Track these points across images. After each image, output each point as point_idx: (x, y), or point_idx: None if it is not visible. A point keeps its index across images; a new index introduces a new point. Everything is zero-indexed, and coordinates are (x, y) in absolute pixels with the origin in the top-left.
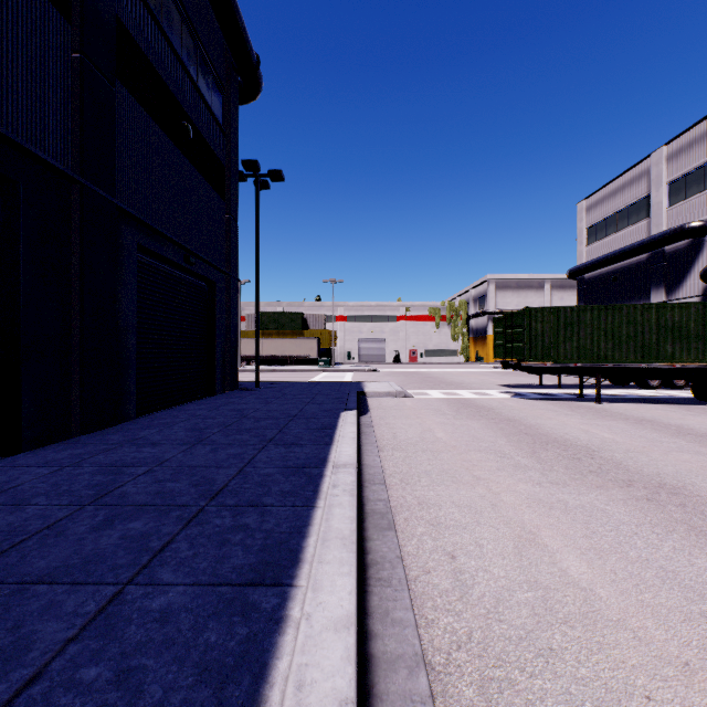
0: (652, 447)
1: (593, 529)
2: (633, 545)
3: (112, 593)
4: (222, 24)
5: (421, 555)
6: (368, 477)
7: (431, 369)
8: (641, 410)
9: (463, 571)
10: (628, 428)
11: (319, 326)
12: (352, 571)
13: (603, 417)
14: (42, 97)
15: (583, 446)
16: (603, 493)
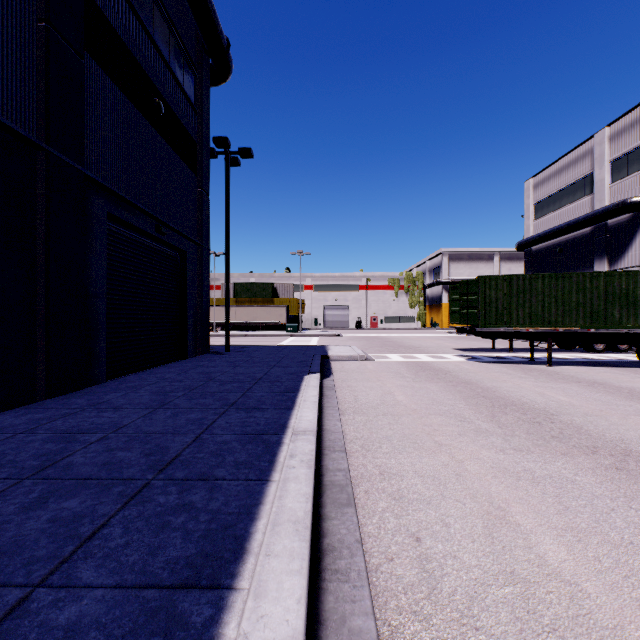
0: (609, 411)
1: (566, 504)
2: (612, 524)
3: (15, 600)
4: (193, 7)
5: (383, 536)
6: (328, 444)
7: (390, 334)
8: (591, 373)
9: (430, 558)
10: (581, 390)
11: (288, 295)
12: (304, 568)
13: (556, 379)
14: (4, 63)
15: (541, 410)
16: (570, 461)
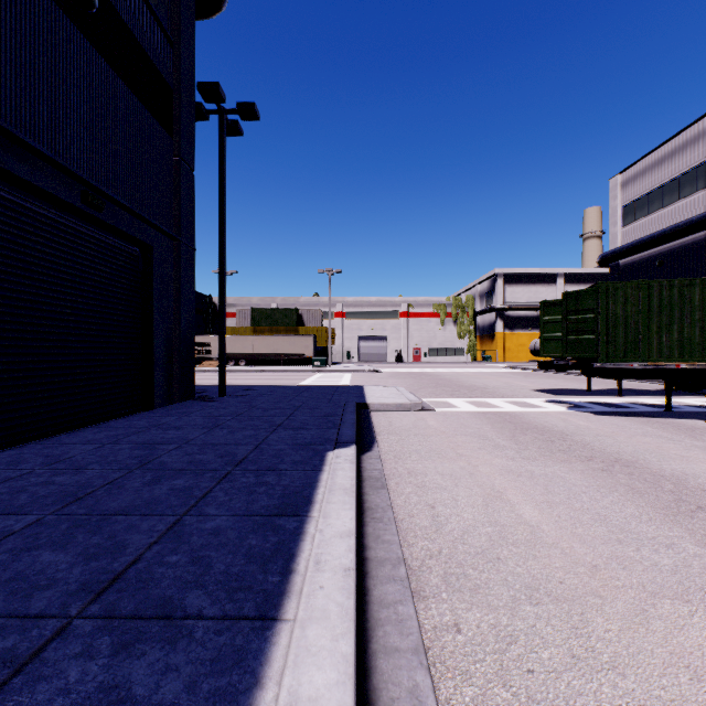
0: None
1: None
2: None
3: None
4: None
5: None
6: None
7: (439, 369)
8: None
9: None
10: None
11: (316, 323)
12: None
13: None
14: None
15: None
16: None
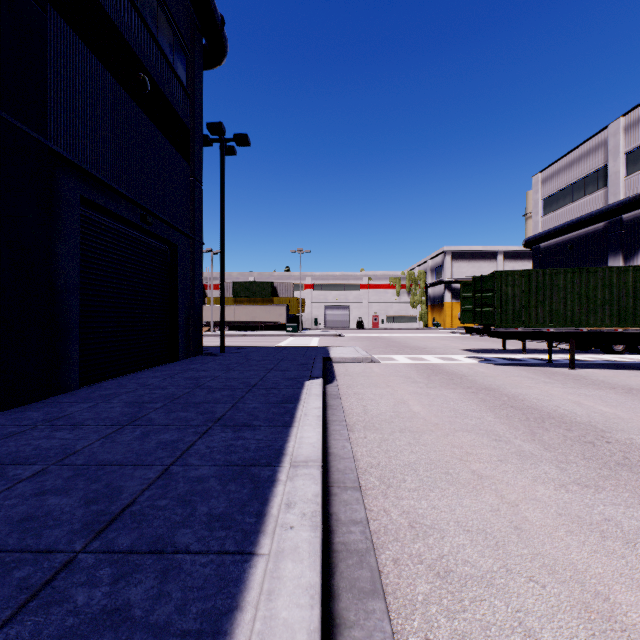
0: None
1: None
2: None
3: None
4: None
5: None
6: (337, 477)
7: (393, 334)
8: (621, 377)
9: None
10: (622, 399)
11: (288, 294)
12: None
13: (586, 385)
14: None
15: (587, 424)
16: None
